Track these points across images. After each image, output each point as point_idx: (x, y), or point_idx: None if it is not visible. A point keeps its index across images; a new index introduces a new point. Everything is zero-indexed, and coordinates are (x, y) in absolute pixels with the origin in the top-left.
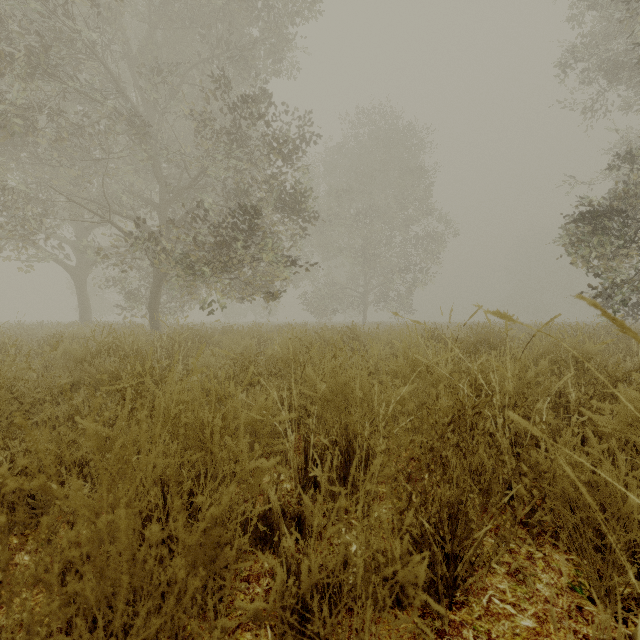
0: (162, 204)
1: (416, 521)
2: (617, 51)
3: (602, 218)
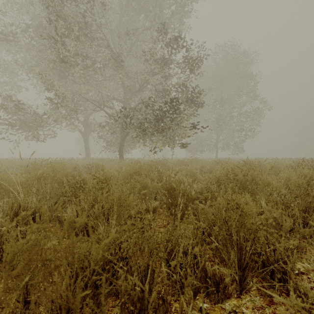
0: (125, 101)
1: None
2: None
3: None
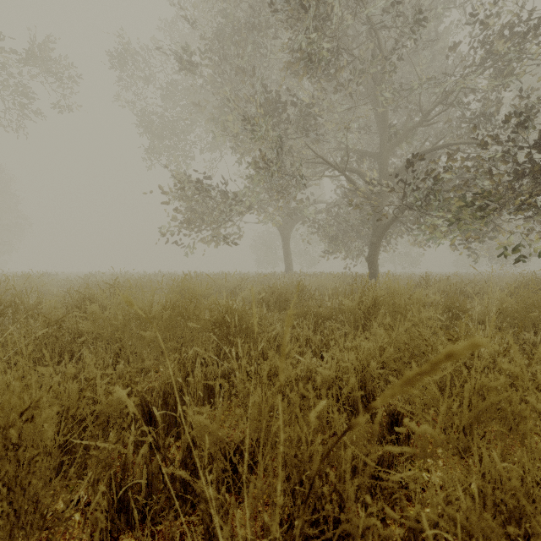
0: (384, 151)
1: None
2: None
3: None
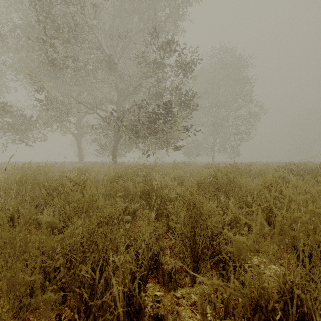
0: (118, 103)
1: None
2: None
3: None
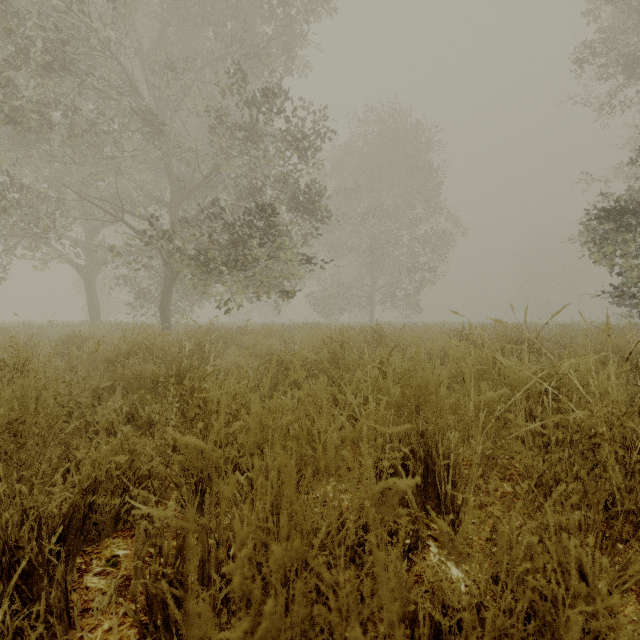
0: (173, 203)
1: (543, 545)
2: (637, 45)
3: (625, 216)
